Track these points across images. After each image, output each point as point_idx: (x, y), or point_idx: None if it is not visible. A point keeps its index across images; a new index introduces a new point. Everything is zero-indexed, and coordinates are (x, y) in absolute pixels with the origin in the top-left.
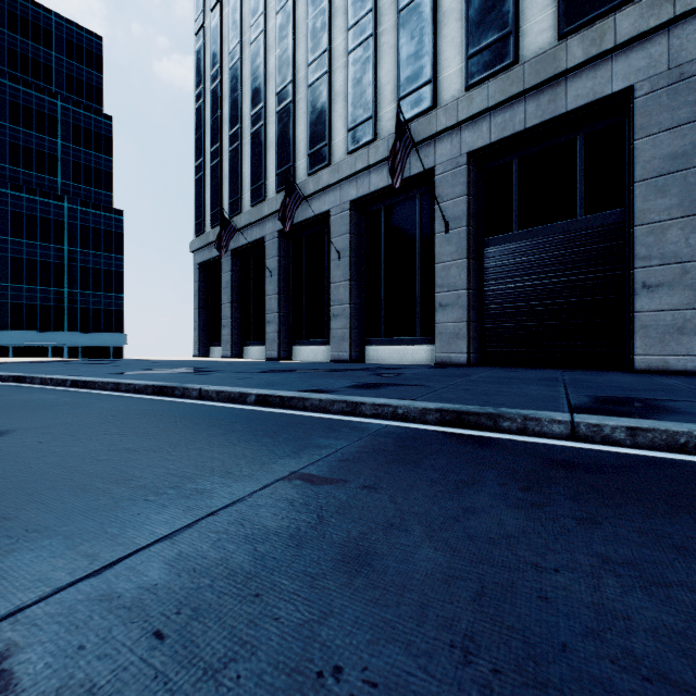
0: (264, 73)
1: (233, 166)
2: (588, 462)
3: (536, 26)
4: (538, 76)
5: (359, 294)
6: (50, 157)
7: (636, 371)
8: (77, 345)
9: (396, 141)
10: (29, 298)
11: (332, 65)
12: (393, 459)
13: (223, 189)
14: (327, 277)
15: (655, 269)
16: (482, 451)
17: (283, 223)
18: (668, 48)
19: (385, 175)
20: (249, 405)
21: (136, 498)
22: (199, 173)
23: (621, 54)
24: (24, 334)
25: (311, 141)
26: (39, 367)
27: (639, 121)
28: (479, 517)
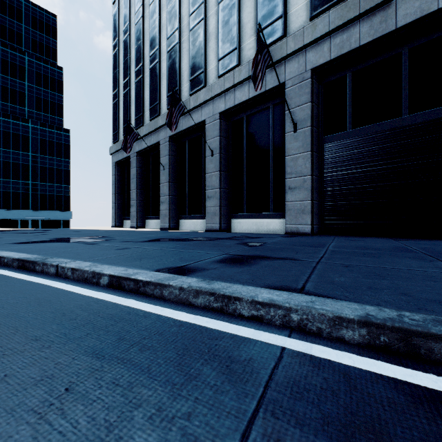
0: (159, 25)
1: (137, 93)
2: None
3: None
4: (372, 1)
5: (227, 181)
6: (20, 93)
7: None
8: (38, 219)
9: (257, 54)
10: (5, 187)
11: (207, 13)
12: None
13: (131, 110)
14: (204, 170)
15: None
16: None
17: (169, 126)
18: None
19: (246, 91)
20: (100, 288)
21: None
22: (115, 99)
23: None
24: (1, 211)
25: (192, 70)
26: None
27: None
28: None
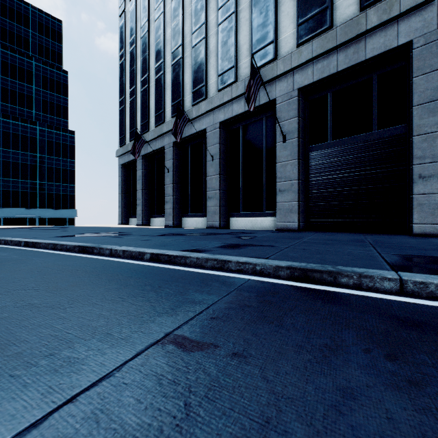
0: (164, 40)
1: (143, 101)
2: (430, 320)
3: (345, 2)
4: (346, 36)
5: (225, 183)
6: (28, 97)
7: (415, 235)
8: (45, 217)
9: (250, 80)
10: (14, 187)
11: (207, 33)
12: (257, 317)
13: (137, 116)
14: (205, 173)
15: (428, 165)
16: (332, 307)
17: (175, 136)
18: (437, 14)
19: (243, 105)
20: (145, 261)
21: (2, 373)
22: (122, 106)
23: (404, 19)
24: (11, 210)
25: (194, 83)
26: (11, 231)
27: (417, 64)
28: (361, 405)
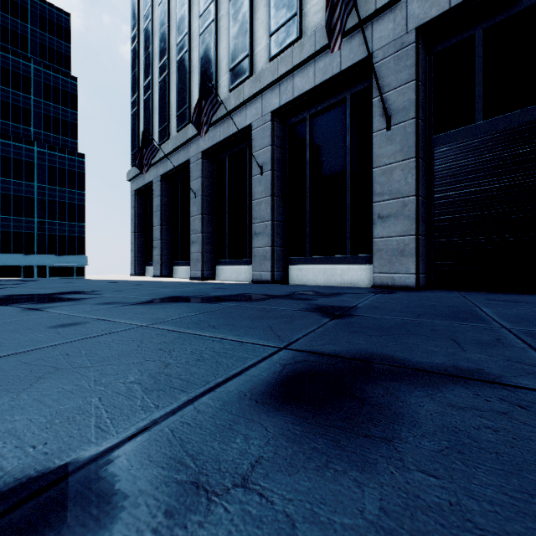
0: None
1: (161, 96)
2: None
3: None
4: None
5: (282, 210)
6: (24, 110)
7: None
8: (45, 265)
9: None
10: (4, 226)
11: None
12: None
13: (154, 119)
14: (249, 196)
15: None
16: None
17: (197, 128)
18: None
19: (311, 76)
20: None
21: None
22: (134, 108)
23: None
24: None
25: (232, 56)
26: None
27: None
28: None
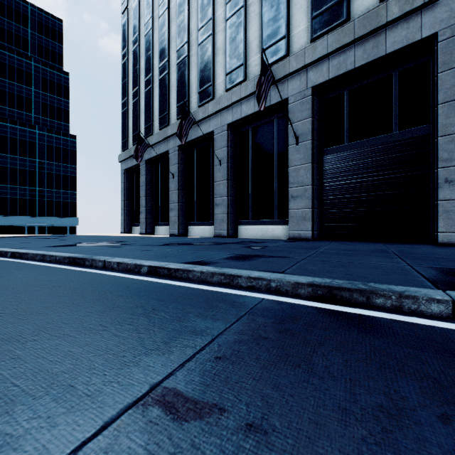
0: (168, 37)
1: (147, 102)
2: None
3: None
4: (365, 29)
5: (234, 189)
6: (27, 99)
7: (440, 244)
8: (45, 225)
9: (261, 76)
10: (12, 194)
11: (215, 29)
12: (277, 356)
13: (140, 118)
14: (212, 178)
15: (454, 168)
16: (373, 340)
17: (180, 139)
18: None
19: (252, 105)
20: (142, 275)
21: None
22: (124, 108)
23: (428, 10)
24: (8, 218)
25: (200, 83)
26: (2, 241)
27: (443, 58)
28: None
